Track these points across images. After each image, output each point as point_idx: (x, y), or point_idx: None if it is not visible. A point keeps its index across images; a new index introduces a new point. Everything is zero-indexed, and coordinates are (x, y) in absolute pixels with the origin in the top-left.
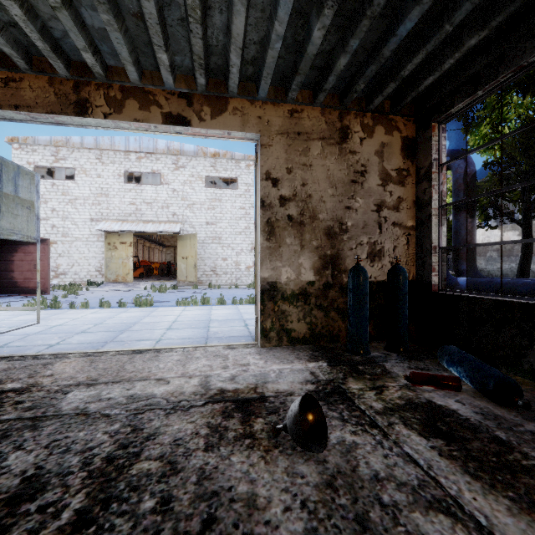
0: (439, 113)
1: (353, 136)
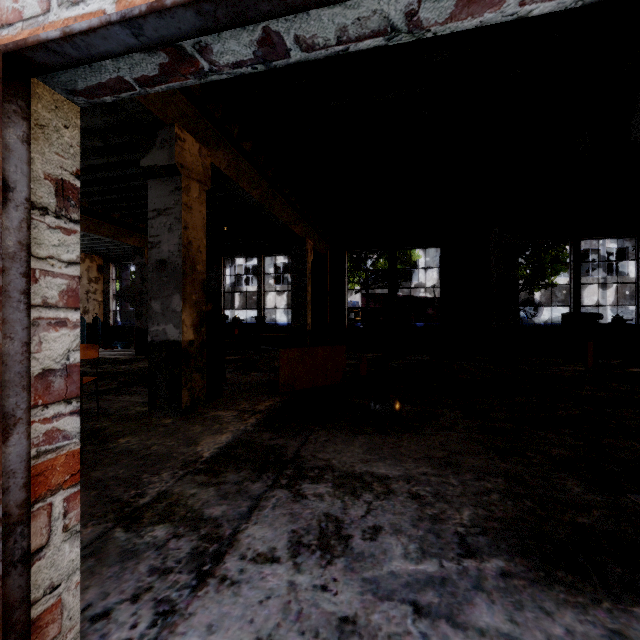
0: (113, 261)
1: None
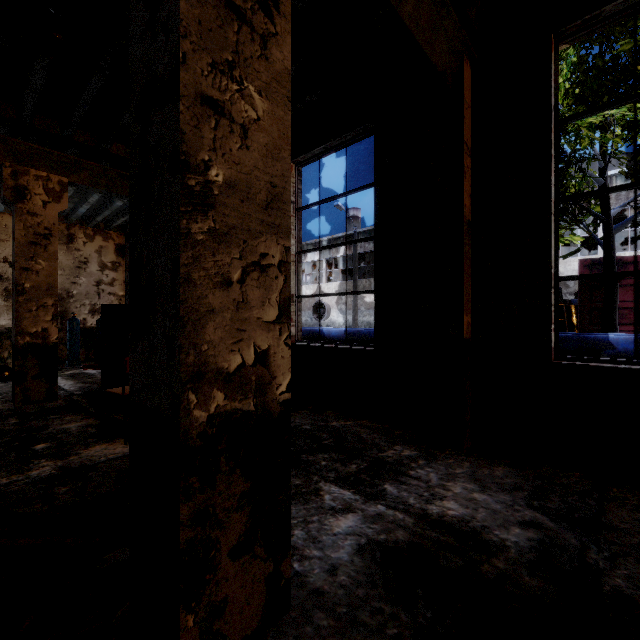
0: None
1: (78, 240)
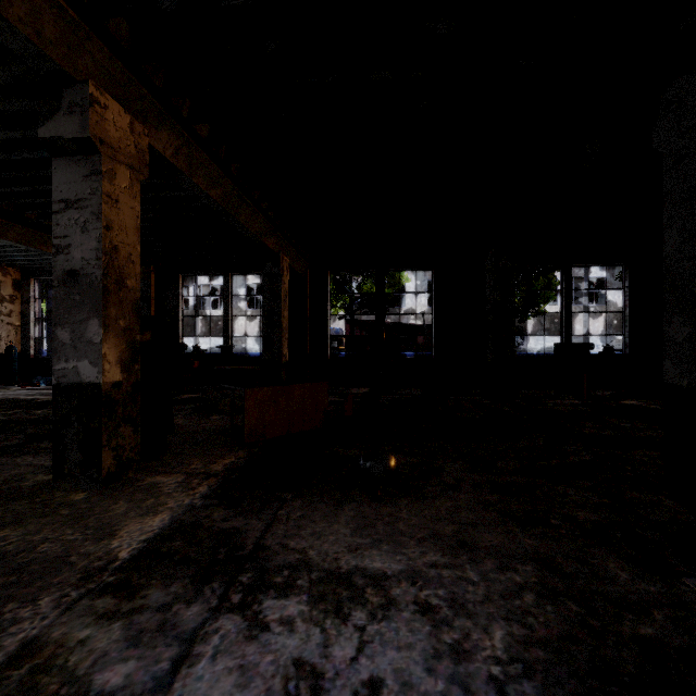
0: (35, 275)
1: None
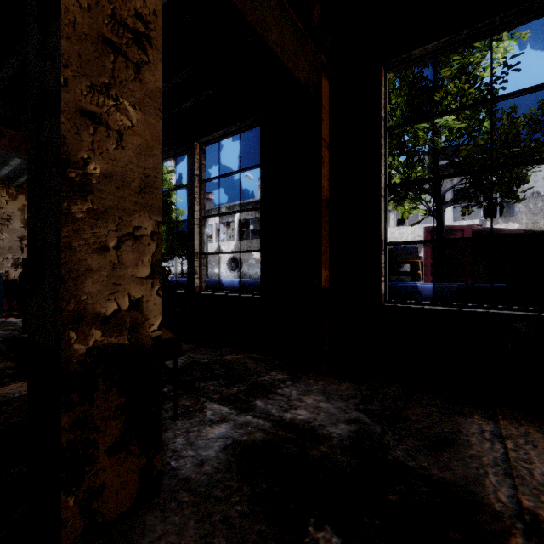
0: None
1: (0, 199)
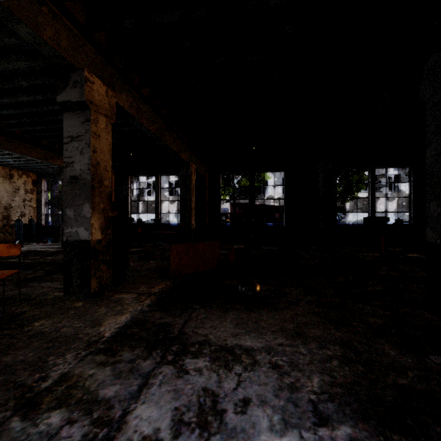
0: (44, 177)
1: (15, 177)
